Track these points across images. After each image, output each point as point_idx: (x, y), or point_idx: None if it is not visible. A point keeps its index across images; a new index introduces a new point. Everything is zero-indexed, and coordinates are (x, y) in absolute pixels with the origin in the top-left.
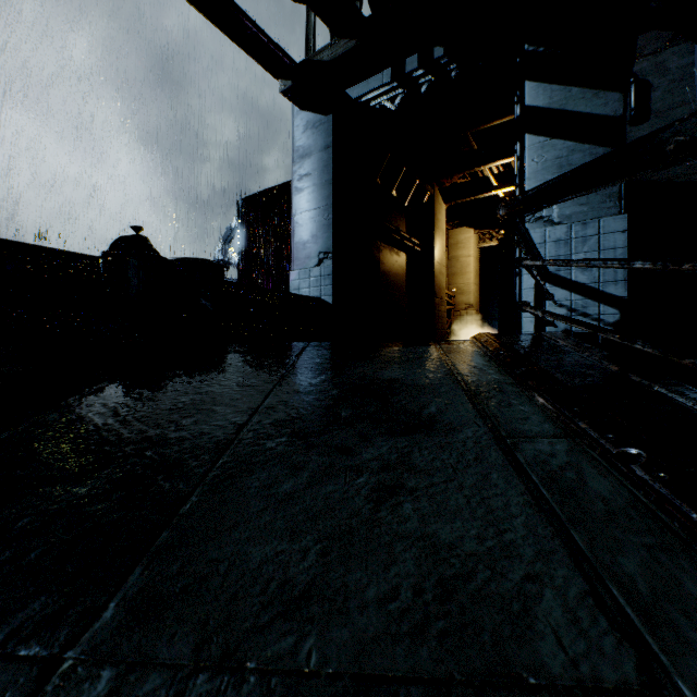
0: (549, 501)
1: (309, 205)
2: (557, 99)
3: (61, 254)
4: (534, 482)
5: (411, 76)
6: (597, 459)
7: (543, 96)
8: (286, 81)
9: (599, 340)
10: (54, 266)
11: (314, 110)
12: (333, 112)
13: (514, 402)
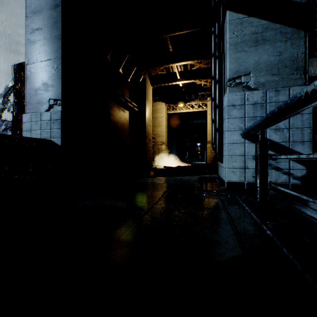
0: None
1: (40, 56)
2: None
3: None
4: None
5: None
6: None
7: None
8: None
9: None
10: None
11: None
12: None
13: None
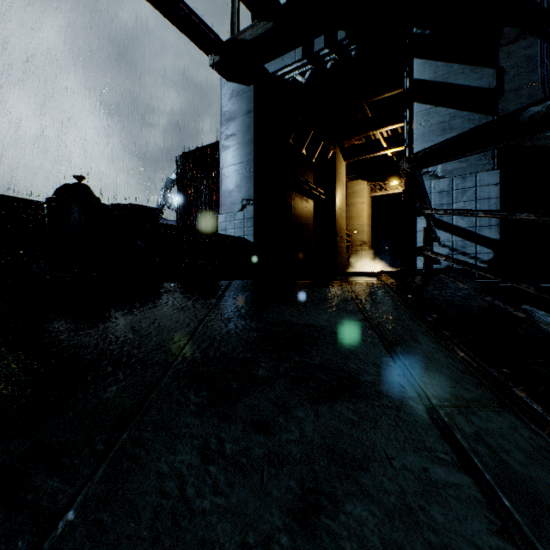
0: (518, 521)
1: (234, 160)
2: (440, 74)
3: (10, 199)
4: (489, 484)
5: (318, 55)
6: (548, 441)
7: (429, 71)
8: (215, 56)
9: (476, 275)
10: (3, 210)
11: (238, 81)
12: (254, 83)
13: (434, 355)
